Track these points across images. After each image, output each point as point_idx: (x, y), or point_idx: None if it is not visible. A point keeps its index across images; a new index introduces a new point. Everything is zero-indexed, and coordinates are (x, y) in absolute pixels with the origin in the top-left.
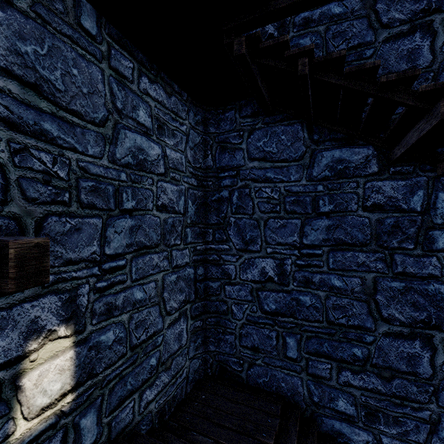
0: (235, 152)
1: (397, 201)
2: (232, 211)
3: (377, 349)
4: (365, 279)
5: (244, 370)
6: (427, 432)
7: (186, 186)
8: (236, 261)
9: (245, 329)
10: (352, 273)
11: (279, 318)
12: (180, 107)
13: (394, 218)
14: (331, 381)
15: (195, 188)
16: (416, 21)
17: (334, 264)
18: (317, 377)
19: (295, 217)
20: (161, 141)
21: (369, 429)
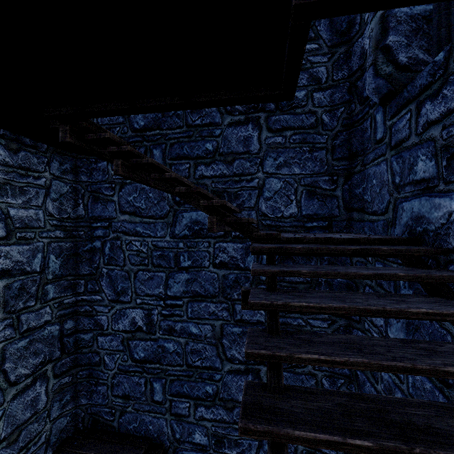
0: (107, 204)
1: (237, 260)
2: (105, 262)
3: (223, 385)
4: (215, 326)
5: (116, 419)
6: (256, 448)
7: (47, 241)
8: (108, 312)
9: (117, 379)
10: (206, 321)
11: (147, 365)
12: (34, 160)
13: (235, 274)
14: (189, 418)
15: (62, 240)
16: (249, 114)
17: (192, 313)
18: (179, 416)
19: (161, 270)
20: (1, 202)
21: (218, 453)
